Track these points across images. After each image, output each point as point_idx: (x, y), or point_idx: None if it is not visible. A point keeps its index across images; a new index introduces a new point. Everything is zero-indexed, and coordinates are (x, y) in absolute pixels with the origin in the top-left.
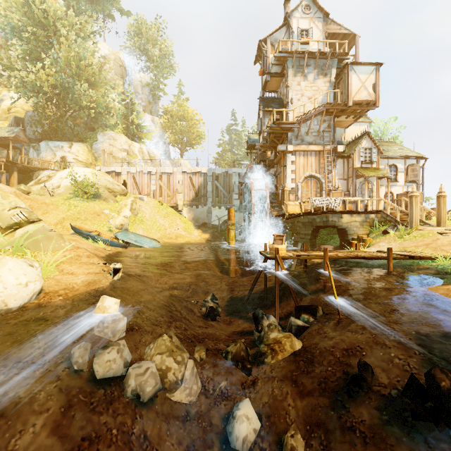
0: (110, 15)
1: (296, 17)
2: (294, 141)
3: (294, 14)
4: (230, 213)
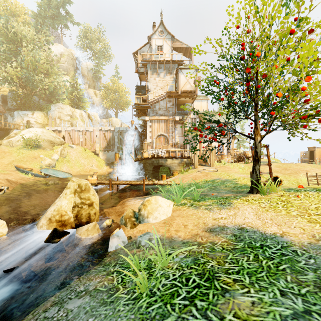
0: (66, 25)
1: (155, 38)
2: (152, 113)
3: (153, 36)
4: (115, 157)
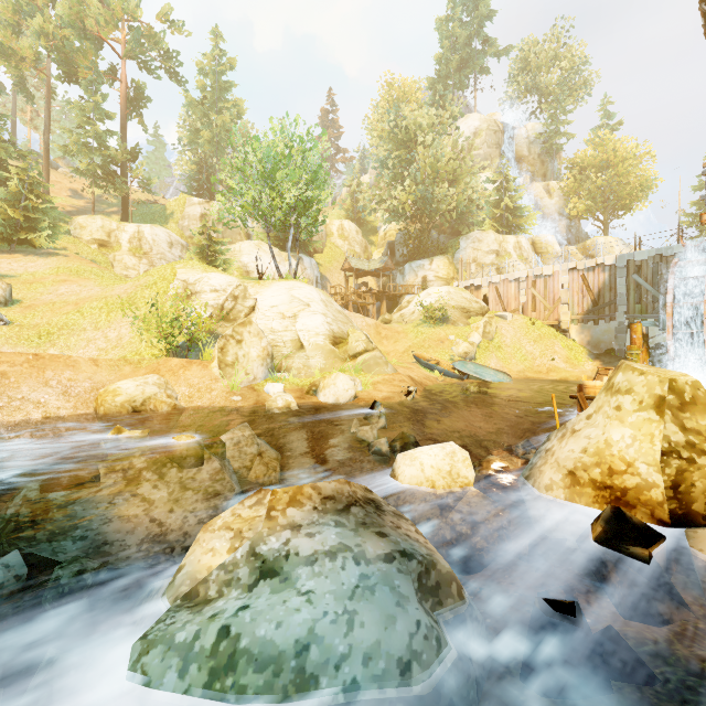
0: (483, 69)
1: None
2: None
3: None
4: (632, 332)
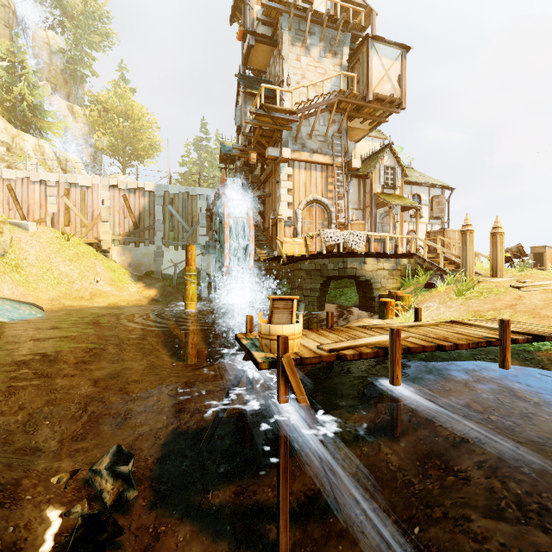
0: None
1: None
2: (292, 145)
3: None
4: (189, 254)
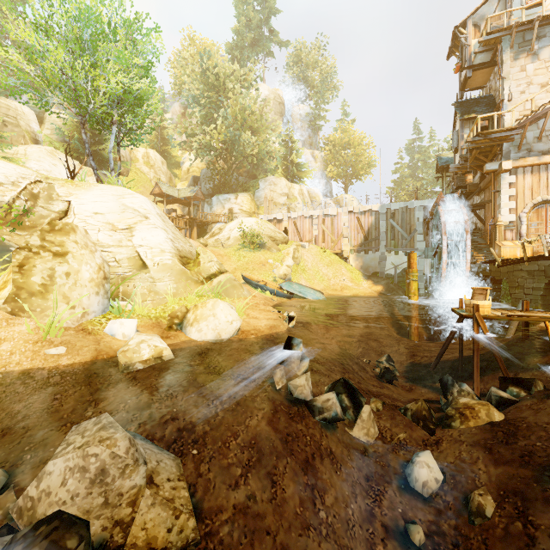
0: (269, 52)
1: None
2: (514, 153)
3: None
4: (411, 259)
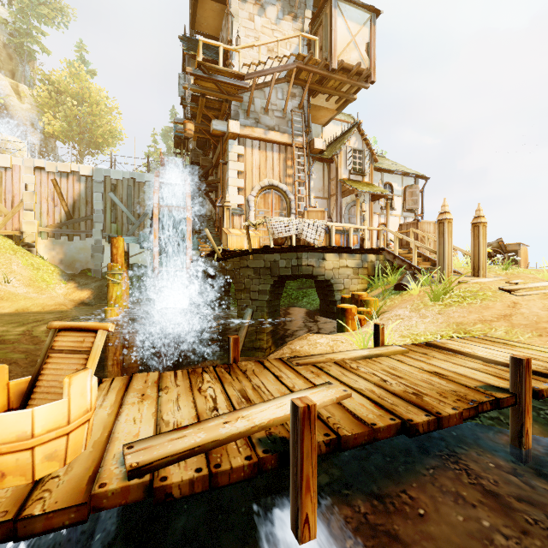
0: None
1: None
2: (244, 119)
3: None
4: (114, 248)
